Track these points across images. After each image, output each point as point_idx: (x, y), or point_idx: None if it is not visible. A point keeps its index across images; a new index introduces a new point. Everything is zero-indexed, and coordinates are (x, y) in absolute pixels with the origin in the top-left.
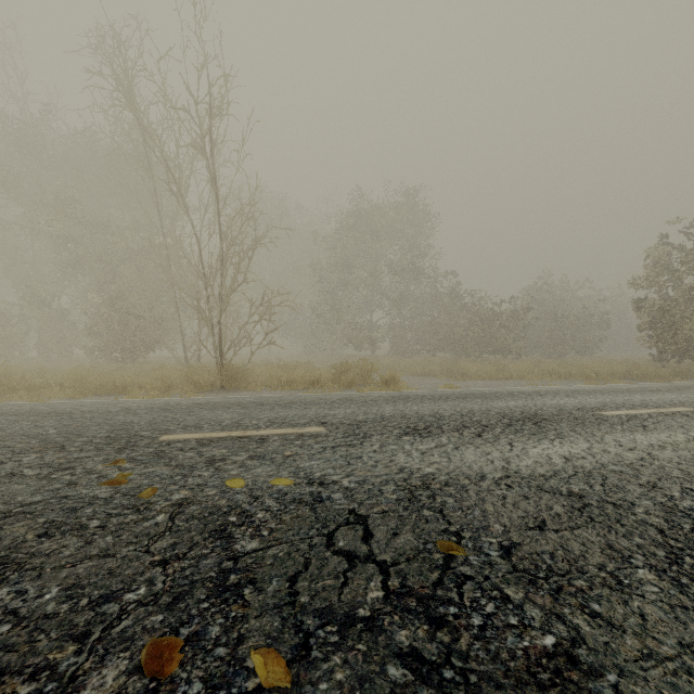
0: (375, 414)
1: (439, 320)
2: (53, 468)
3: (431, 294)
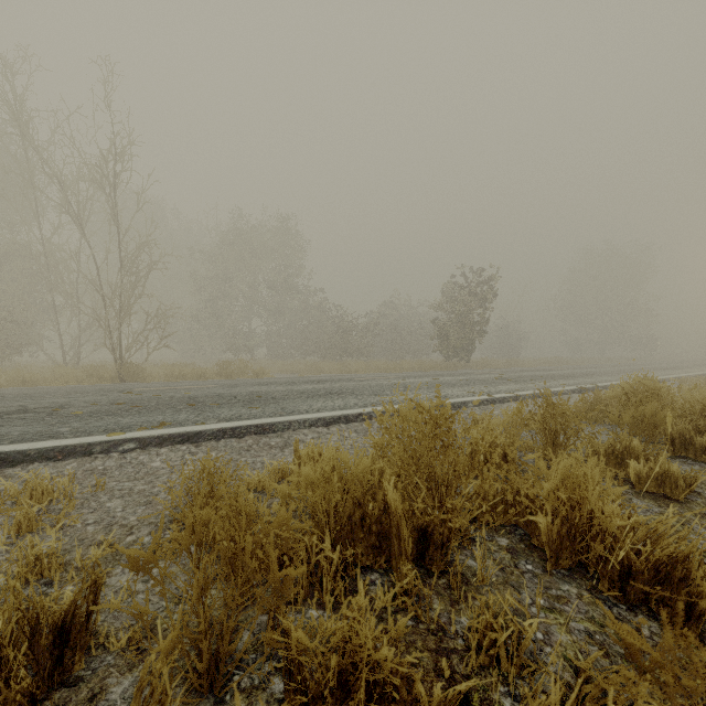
0: (244, 382)
1: (309, 329)
2: (100, 395)
3: (302, 307)
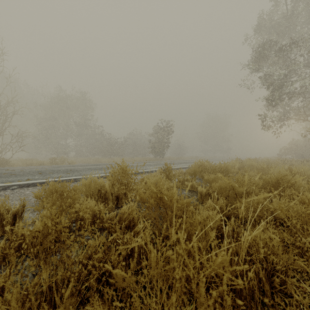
0: (63, 166)
1: (96, 143)
2: None
3: (92, 133)
